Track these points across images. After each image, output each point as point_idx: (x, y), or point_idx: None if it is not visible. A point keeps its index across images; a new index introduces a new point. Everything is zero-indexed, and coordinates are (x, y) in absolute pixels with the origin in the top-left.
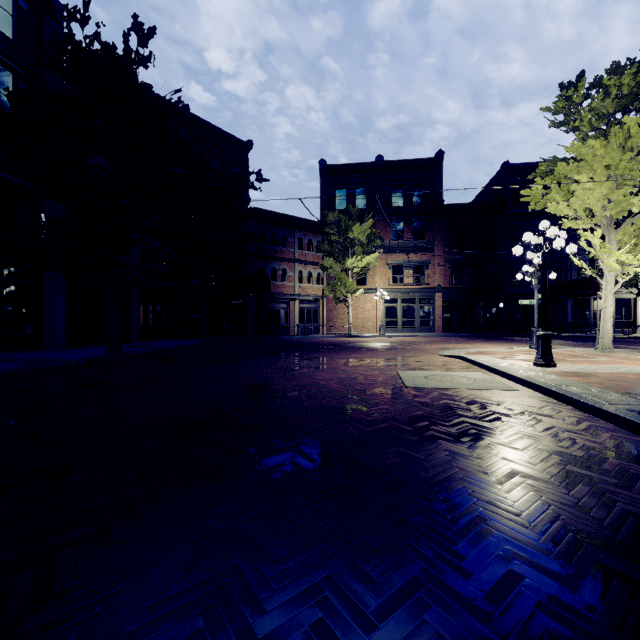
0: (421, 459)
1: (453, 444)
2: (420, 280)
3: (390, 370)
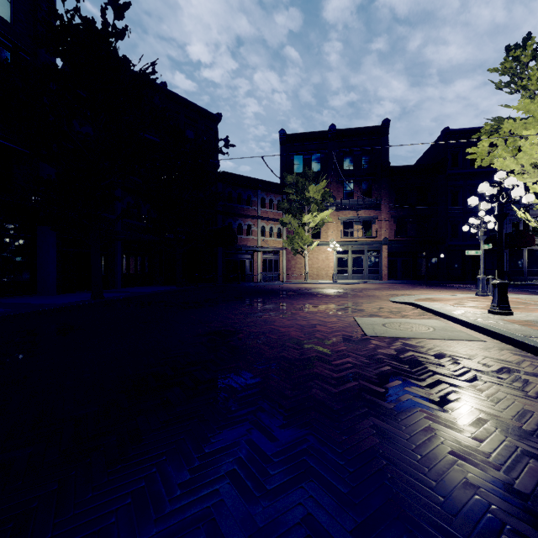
0: (405, 439)
1: (438, 415)
2: (368, 234)
3: (347, 317)
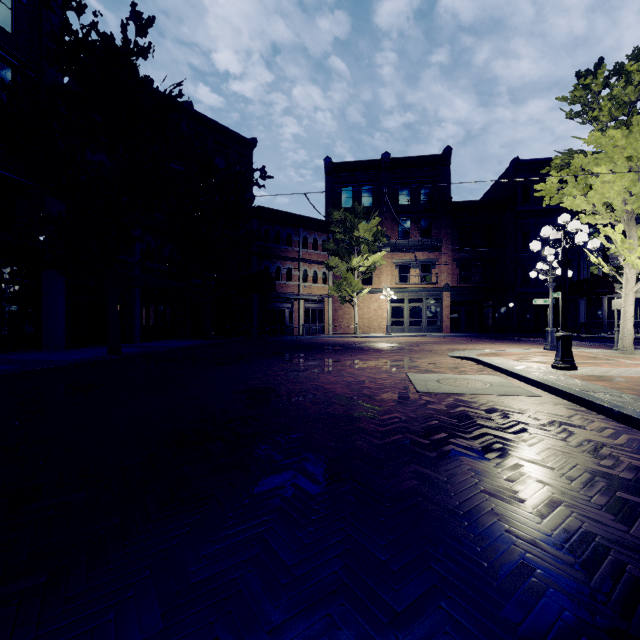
0: (443, 481)
1: (478, 462)
2: (427, 279)
3: (399, 373)
